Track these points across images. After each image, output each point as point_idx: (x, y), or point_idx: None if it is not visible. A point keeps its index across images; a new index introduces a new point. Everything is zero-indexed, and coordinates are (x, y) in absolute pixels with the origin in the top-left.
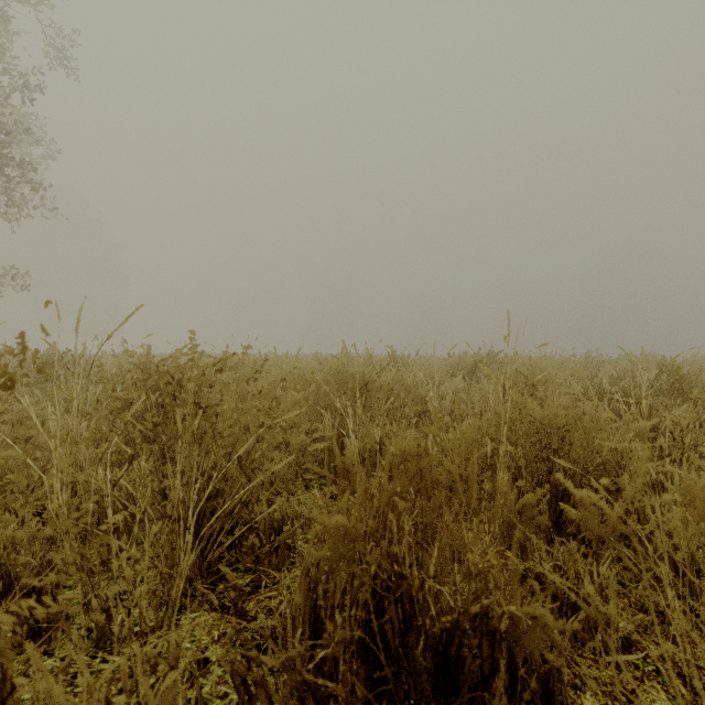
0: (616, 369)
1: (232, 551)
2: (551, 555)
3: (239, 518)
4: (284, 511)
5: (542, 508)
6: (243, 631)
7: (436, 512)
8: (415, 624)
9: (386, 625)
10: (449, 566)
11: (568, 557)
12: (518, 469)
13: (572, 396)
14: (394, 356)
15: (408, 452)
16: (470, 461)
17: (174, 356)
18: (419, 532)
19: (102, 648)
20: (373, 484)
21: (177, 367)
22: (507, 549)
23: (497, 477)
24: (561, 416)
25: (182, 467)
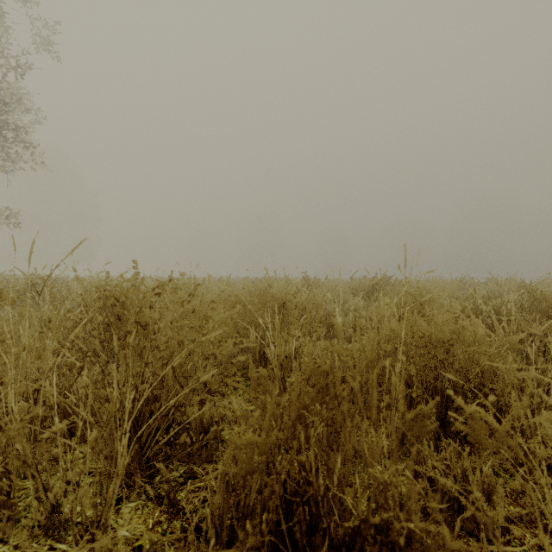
0: (485, 290)
1: (167, 448)
2: (439, 454)
3: (174, 418)
4: (212, 413)
5: (431, 411)
6: (174, 520)
7: (340, 422)
8: (321, 526)
9: (295, 525)
10: (352, 474)
11: (455, 457)
12: (409, 377)
13: (453, 314)
14: (308, 279)
15: (315, 369)
16: (370, 376)
17: (119, 282)
18: (324, 440)
19: (51, 536)
20: (283, 400)
21: (122, 291)
22: (400, 444)
23: (394, 391)
24: (446, 333)
25: (125, 376)
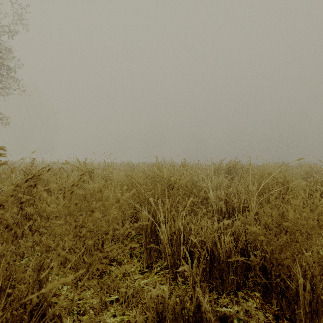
0: (302, 171)
1: None
2: None
3: None
4: None
5: None
6: None
7: None
8: None
9: None
10: None
11: None
12: (314, 274)
13: None
14: (185, 164)
15: None
16: None
17: None
18: None
19: None
20: None
21: None
22: None
23: None
24: None
25: None
